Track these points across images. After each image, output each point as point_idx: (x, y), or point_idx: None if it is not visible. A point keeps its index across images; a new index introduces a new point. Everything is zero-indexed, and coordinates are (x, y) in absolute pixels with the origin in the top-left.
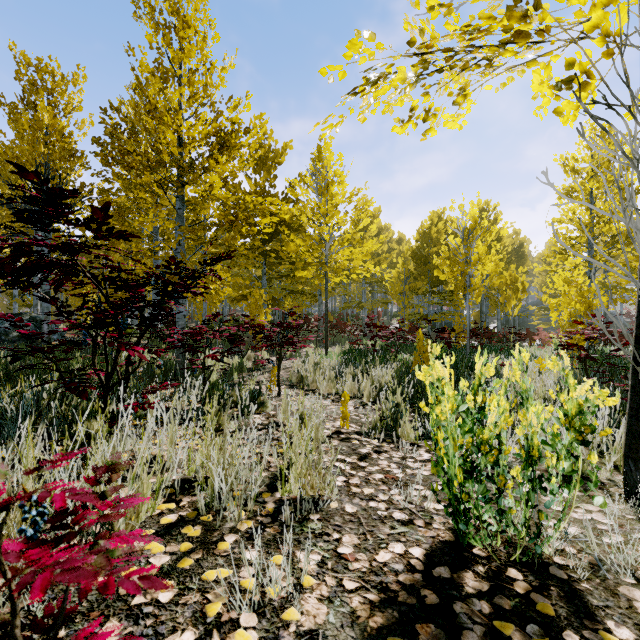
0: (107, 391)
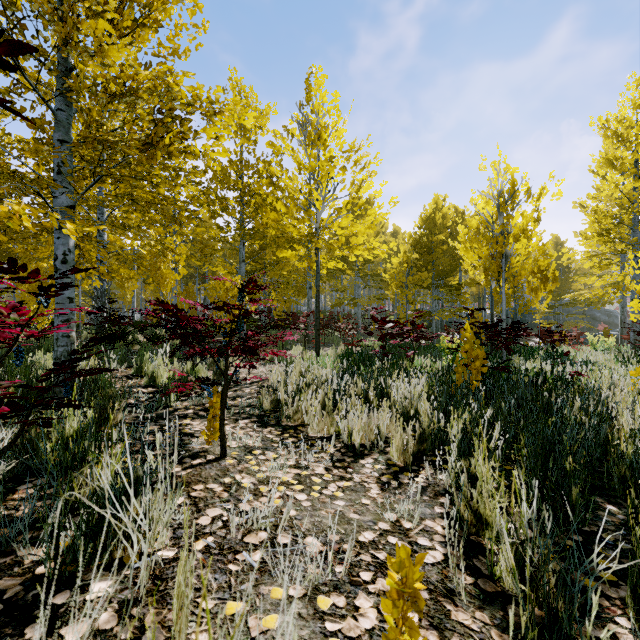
0: None
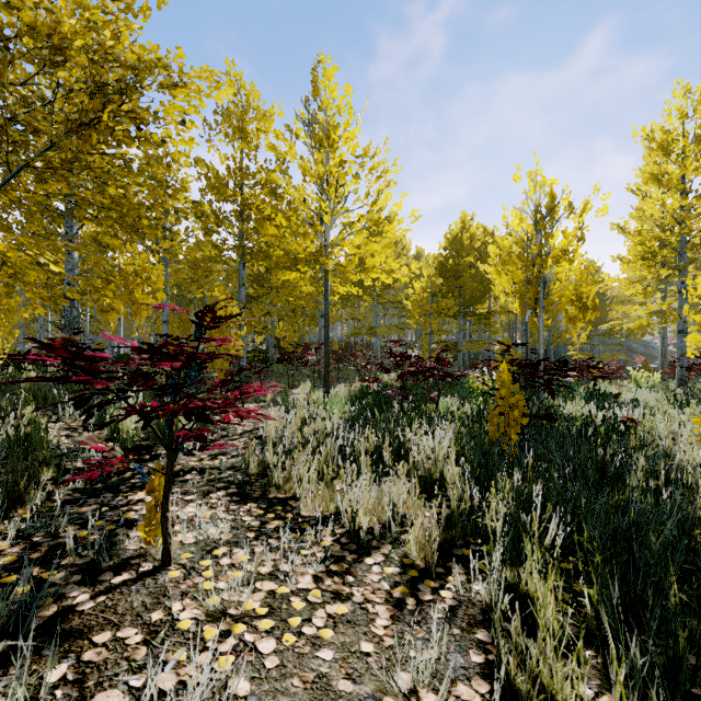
0: None
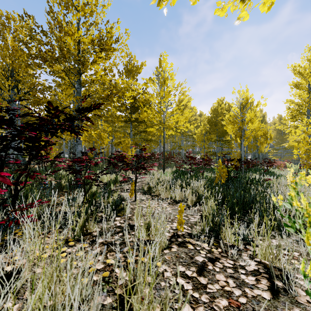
0: None
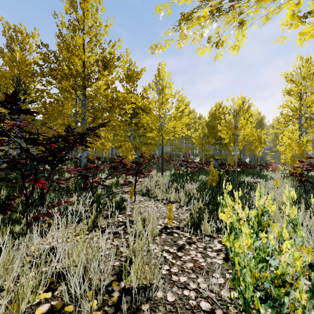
0: (27, 206)
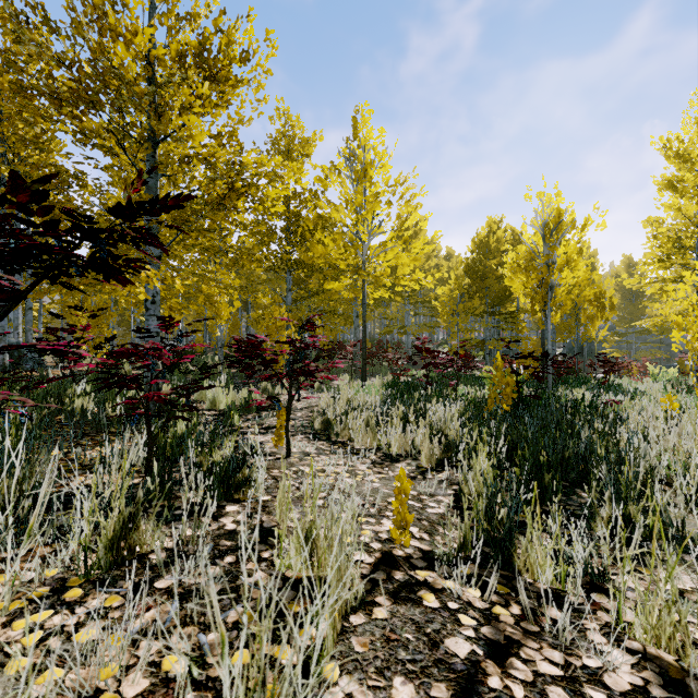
0: None
